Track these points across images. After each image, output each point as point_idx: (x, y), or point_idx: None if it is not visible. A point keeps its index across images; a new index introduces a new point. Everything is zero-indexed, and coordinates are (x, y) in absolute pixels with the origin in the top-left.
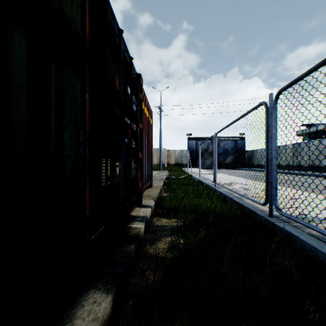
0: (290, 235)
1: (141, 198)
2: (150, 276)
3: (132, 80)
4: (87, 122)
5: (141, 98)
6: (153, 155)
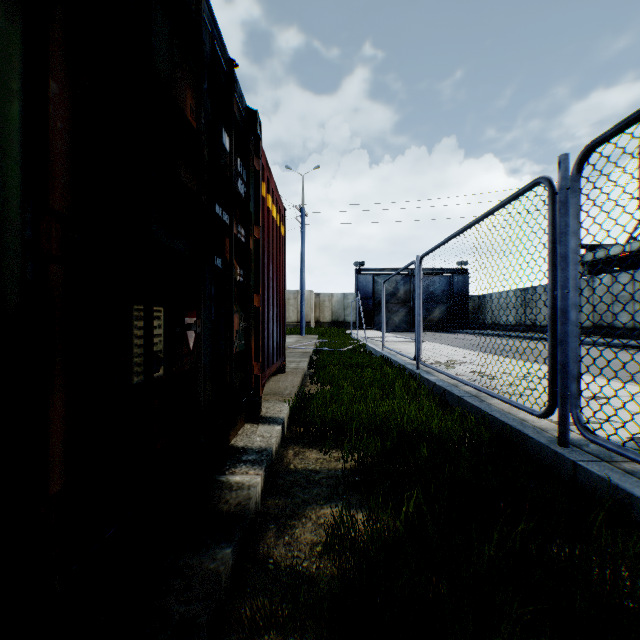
0: (629, 499)
1: (259, 402)
2: None
3: (235, 120)
4: (57, 177)
5: (258, 170)
6: (288, 304)
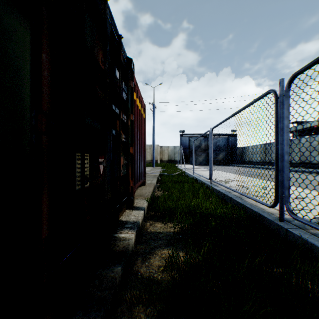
0: (312, 247)
1: (133, 199)
2: (141, 315)
3: (121, 63)
4: (45, 97)
5: (132, 87)
6: (146, 151)
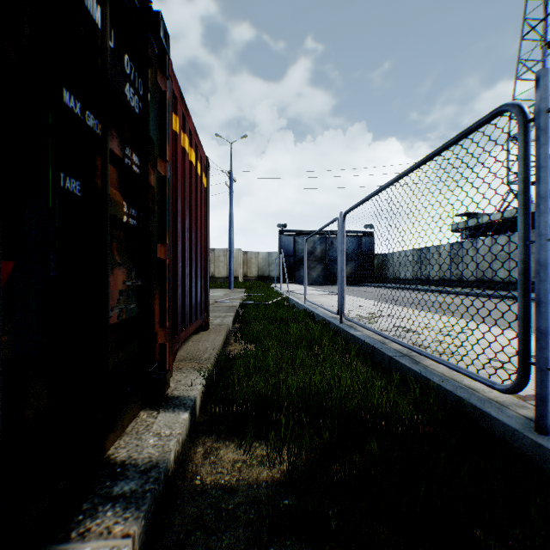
0: None
1: (165, 376)
2: None
3: None
4: None
5: (164, 91)
6: (218, 260)
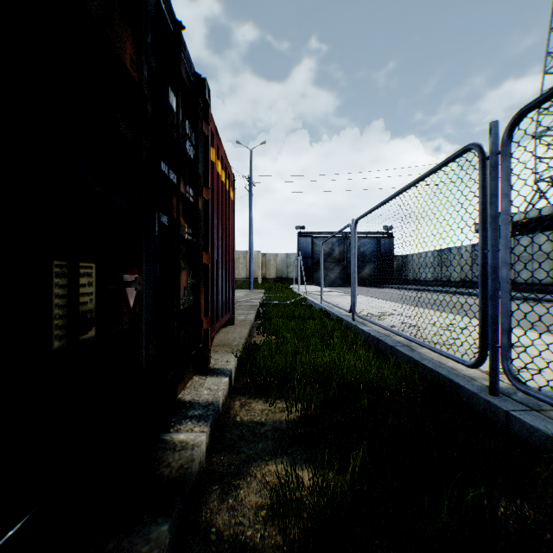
0: None
1: (208, 354)
2: None
3: (183, 83)
4: None
5: (207, 135)
6: (238, 262)
